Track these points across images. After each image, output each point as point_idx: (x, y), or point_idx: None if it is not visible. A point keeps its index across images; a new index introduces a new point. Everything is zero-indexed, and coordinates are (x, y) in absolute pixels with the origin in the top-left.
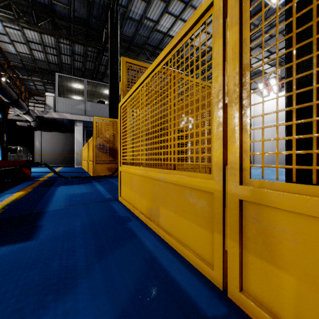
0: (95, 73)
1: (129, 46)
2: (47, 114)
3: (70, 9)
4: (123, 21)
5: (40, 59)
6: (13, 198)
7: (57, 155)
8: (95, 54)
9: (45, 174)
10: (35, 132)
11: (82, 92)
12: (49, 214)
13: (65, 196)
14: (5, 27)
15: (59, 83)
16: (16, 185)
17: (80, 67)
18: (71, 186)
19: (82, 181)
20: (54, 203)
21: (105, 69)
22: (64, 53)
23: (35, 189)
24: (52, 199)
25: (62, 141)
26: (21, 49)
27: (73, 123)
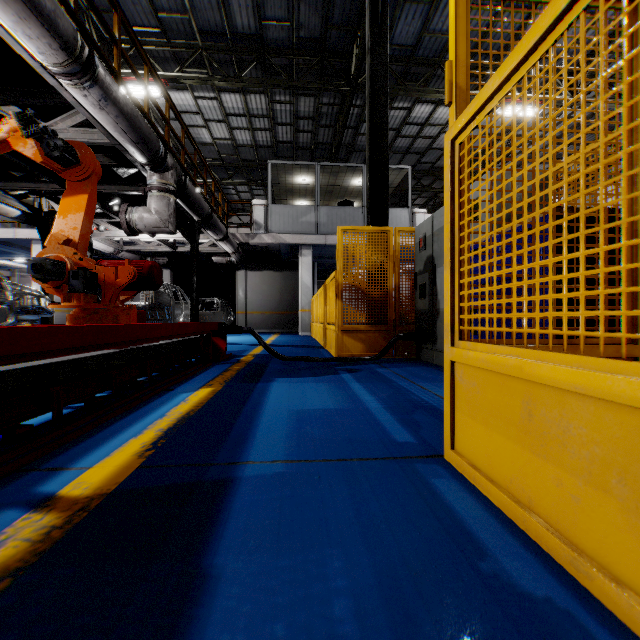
0: (335, 148)
1: (407, 68)
2: (254, 238)
3: (291, 26)
4: (396, 11)
5: (244, 143)
6: (182, 410)
7: (269, 312)
8: (336, 108)
9: (250, 349)
10: (237, 274)
11: (312, 191)
12: (243, 496)
13: (286, 416)
14: (196, 99)
15: (272, 180)
16: (200, 372)
17: (309, 143)
18: (296, 382)
19: (318, 369)
20: (259, 441)
21: (354, 136)
22: (280, 122)
23: (227, 386)
24: (256, 423)
25: (278, 287)
26: (218, 132)
27: (296, 252)
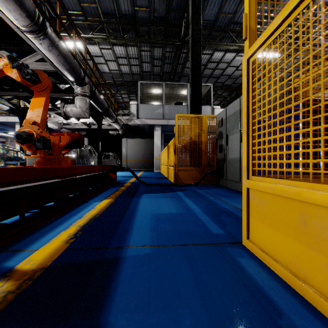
0: (172, 74)
1: (210, 32)
2: (131, 121)
3: (150, 10)
4: (205, 2)
5: (125, 72)
6: (92, 214)
7: (139, 160)
8: (173, 54)
9: (129, 179)
10: (122, 140)
11: (161, 97)
12: (126, 269)
13: (149, 217)
14: (101, 49)
15: (140, 91)
16: (102, 192)
17: (159, 72)
18: (154, 197)
19: (165, 190)
20: (135, 233)
21: (183, 68)
22: (144, 61)
23: (117, 200)
24: (133, 222)
25: (143, 147)
26: (112, 66)
27: (152, 129)
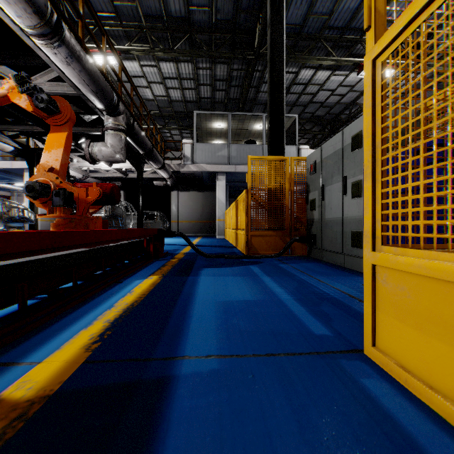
0: (242, 102)
1: (296, 41)
2: (183, 168)
3: (211, 11)
4: None
5: (176, 99)
6: (128, 301)
7: (194, 221)
8: (243, 73)
9: (181, 248)
10: (171, 193)
11: (225, 133)
12: (182, 400)
13: (214, 307)
14: (142, 66)
15: (197, 126)
16: (143, 267)
17: (223, 98)
18: (218, 276)
19: (234, 265)
20: (193, 333)
21: (256, 93)
22: (202, 83)
23: (164, 279)
24: (189, 314)
25: (201, 203)
26: (157, 91)
27: (213, 178)
